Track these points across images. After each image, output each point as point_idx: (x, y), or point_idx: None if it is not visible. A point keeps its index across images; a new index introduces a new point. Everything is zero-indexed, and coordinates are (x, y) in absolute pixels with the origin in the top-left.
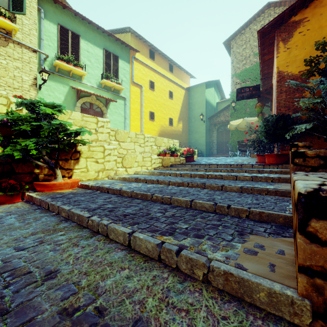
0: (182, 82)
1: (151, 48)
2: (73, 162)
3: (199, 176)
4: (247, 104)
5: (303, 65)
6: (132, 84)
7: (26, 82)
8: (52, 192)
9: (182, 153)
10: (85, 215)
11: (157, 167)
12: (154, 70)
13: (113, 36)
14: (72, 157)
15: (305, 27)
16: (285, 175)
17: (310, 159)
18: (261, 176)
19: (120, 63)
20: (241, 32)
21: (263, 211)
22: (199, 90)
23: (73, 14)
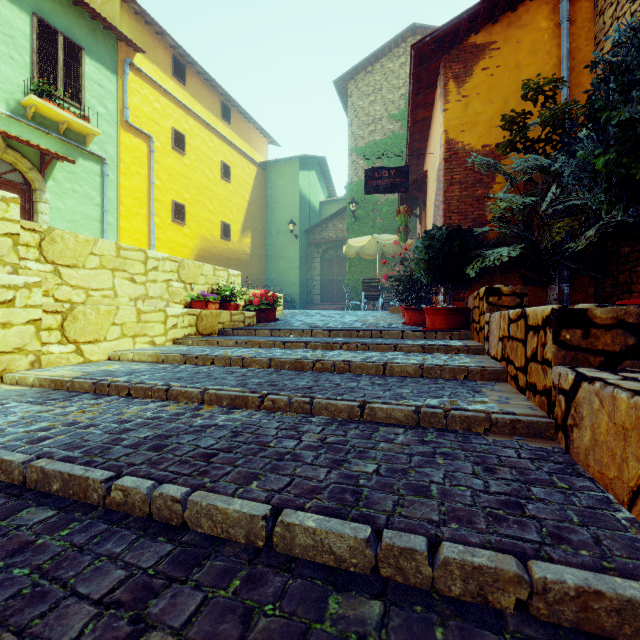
0: (251, 149)
1: (177, 55)
2: None
3: (292, 364)
4: (376, 209)
5: (490, 134)
6: (123, 128)
7: None
8: None
9: (249, 301)
10: None
11: (183, 338)
12: (184, 108)
13: None
14: None
15: (493, 60)
16: (483, 358)
17: (602, 332)
18: (441, 365)
19: (88, 67)
20: (367, 70)
21: (597, 590)
22: (287, 171)
23: None
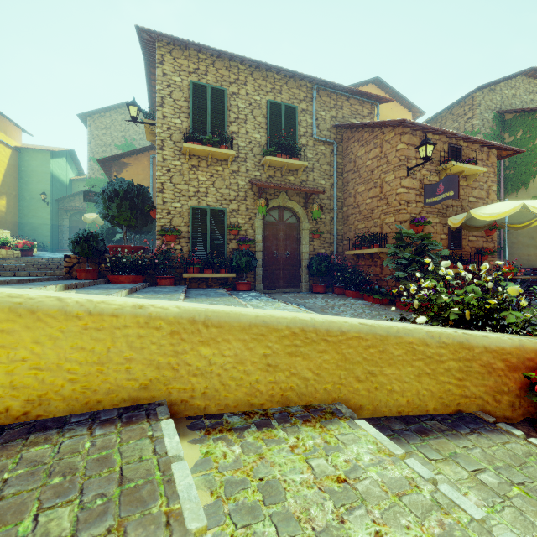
0: (7, 136)
1: None
2: None
3: (42, 263)
4: None
5: None
6: None
7: None
8: None
9: (16, 246)
10: None
11: None
12: None
13: None
14: None
15: (130, 169)
16: None
17: None
18: None
19: None
20: (101, 114)
21: None
22: (40, 157)
23: None
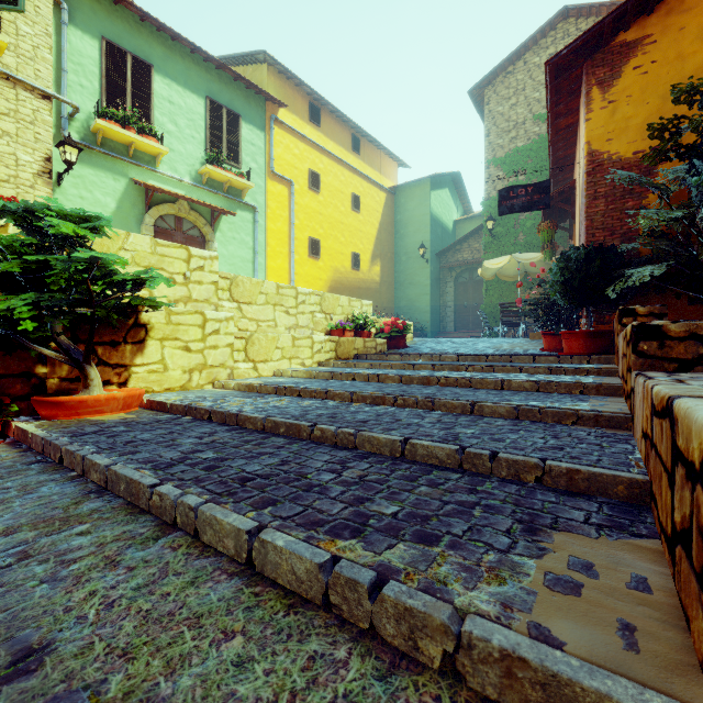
0: (381, 175)
1: (313, 100)
2: (131, 350)
3: (419, 380)
4: (518, 224)
5: (644, 139)
6: (270, 177)
7: (26, 167)
8: (78, 421)
9: (380, 329)
10: (143, 482)
11: (326, 361)
12: (318, 148)
13: (227, 70)
14: (129, 338)
15: (647, 56)
16: (610, 378)
17: (676, 343)
18: (557, 381)
19: (243, 130)
20: (507, 71)
21: (577, 469)
22: (417, 193)
23: (136, 16)
